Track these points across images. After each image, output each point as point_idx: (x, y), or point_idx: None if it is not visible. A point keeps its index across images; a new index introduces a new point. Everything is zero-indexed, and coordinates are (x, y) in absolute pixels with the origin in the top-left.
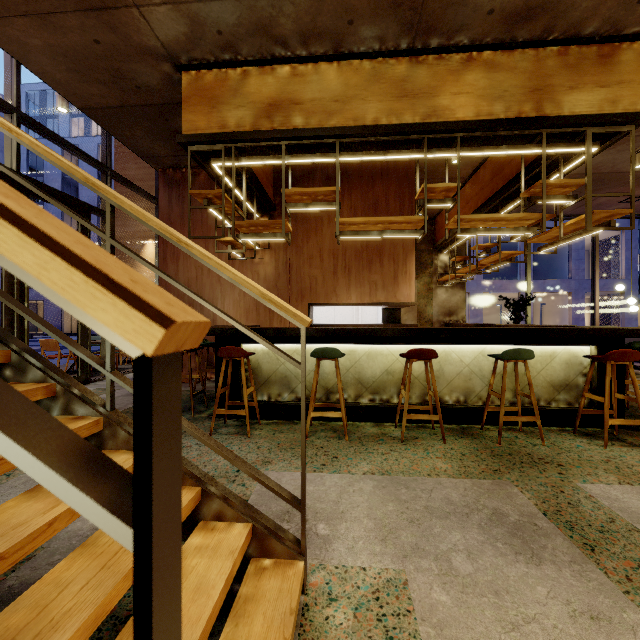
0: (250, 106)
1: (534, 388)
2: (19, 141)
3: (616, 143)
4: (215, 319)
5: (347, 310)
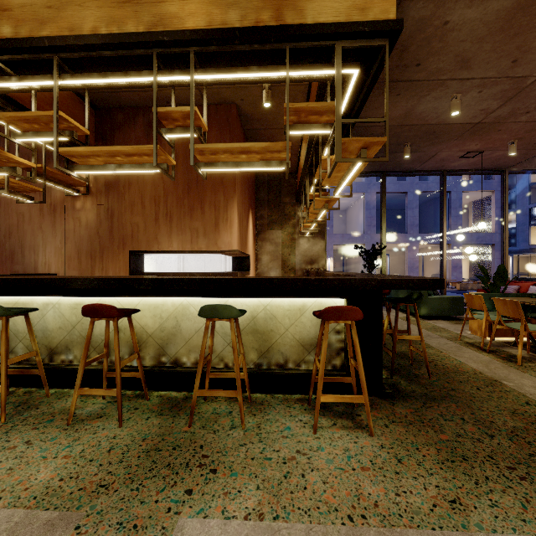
0: None
1: (282, 347)
2: None
3: (429, 88)
4: (36, 267)
5: (216, 258)
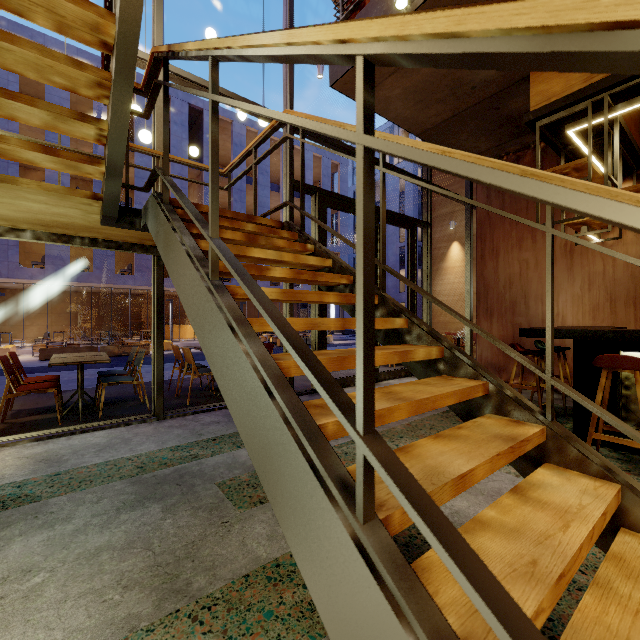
0: None
1: None
2: None
3: None
4: (544, 319)
5: None
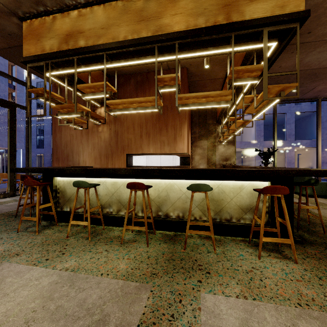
0: (57, 37)
1: (228, 209)
2: None
3: (315, 46)
4: (79, 163)
5: (167, 158)
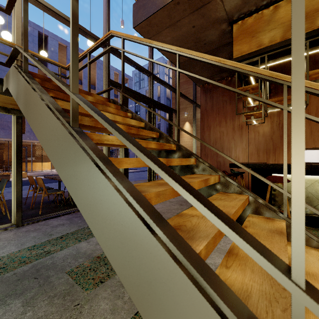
0: (280, 26)
1: None
2: (223, 65)
3: None
4: None
5: (313, 152)
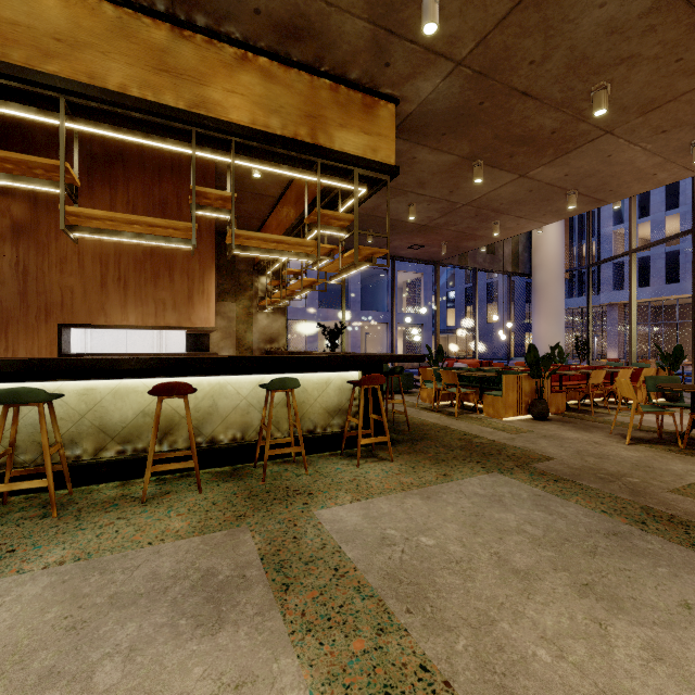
0: None
1: (312, 416)
2: None
3: (395, 194)
4: None
5: (146, 335)
